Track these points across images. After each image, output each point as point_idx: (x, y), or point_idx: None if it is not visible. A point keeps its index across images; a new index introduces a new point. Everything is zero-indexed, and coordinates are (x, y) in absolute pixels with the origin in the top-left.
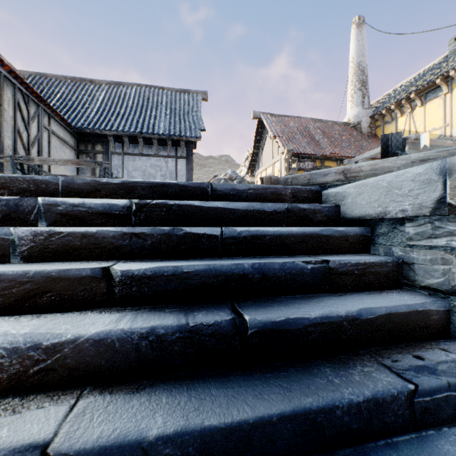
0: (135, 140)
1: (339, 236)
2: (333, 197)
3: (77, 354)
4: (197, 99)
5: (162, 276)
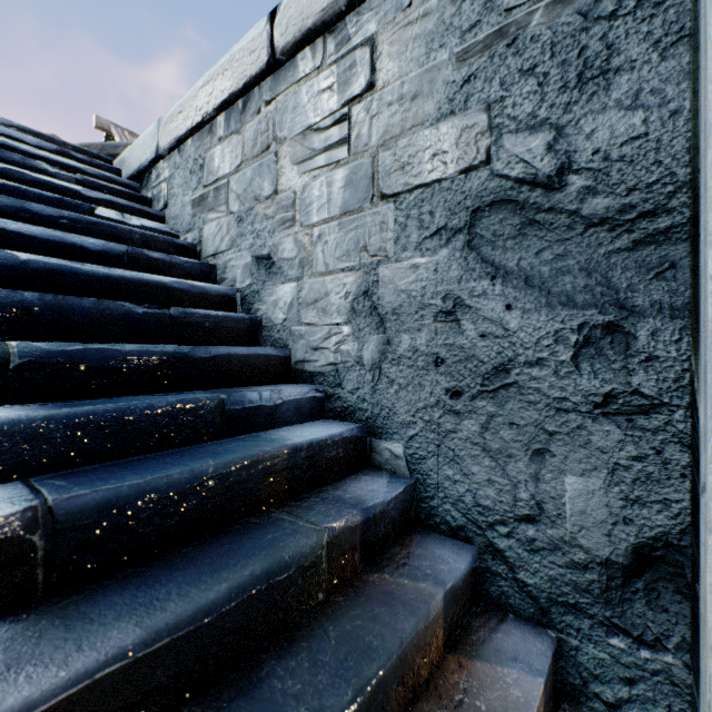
0: None
1: (107, 181)
2: (120, 164)
3: None
4: None
5: None
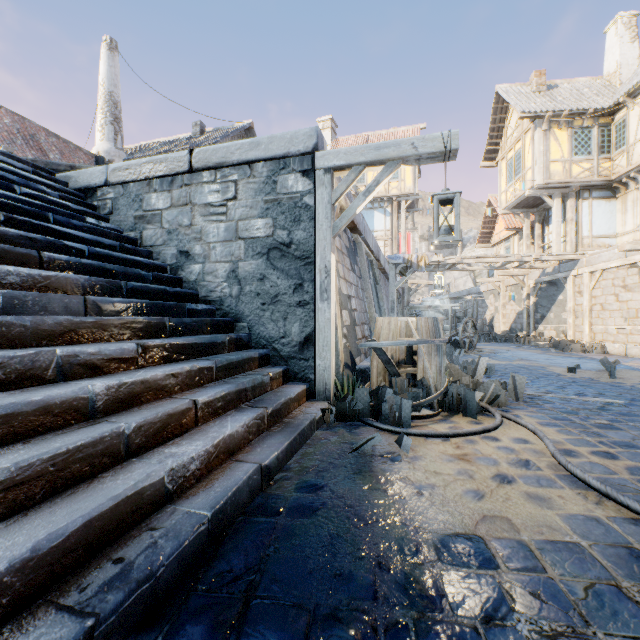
0: None
1: (67, 192)
2: (65, 178)
3: None
4: None
5: None
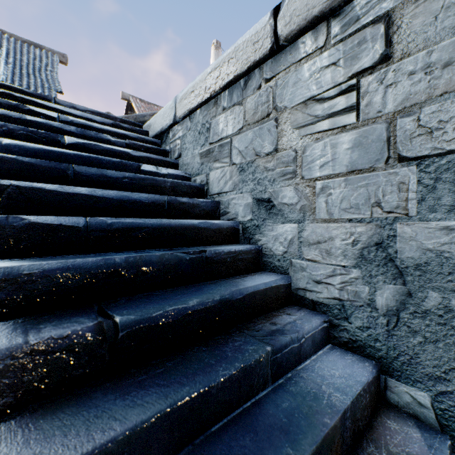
0: None
1: (141, 141)
2: (147, 127)
3: None
4: (53, 59)
5: (11, 118)
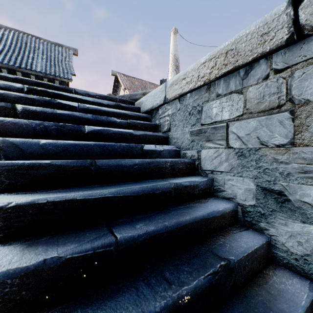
0: (14, 72)
1: (137, 117)
2: (139, 104)
3: (3, 127)
4: (69, 53)
5: (46, 113)
